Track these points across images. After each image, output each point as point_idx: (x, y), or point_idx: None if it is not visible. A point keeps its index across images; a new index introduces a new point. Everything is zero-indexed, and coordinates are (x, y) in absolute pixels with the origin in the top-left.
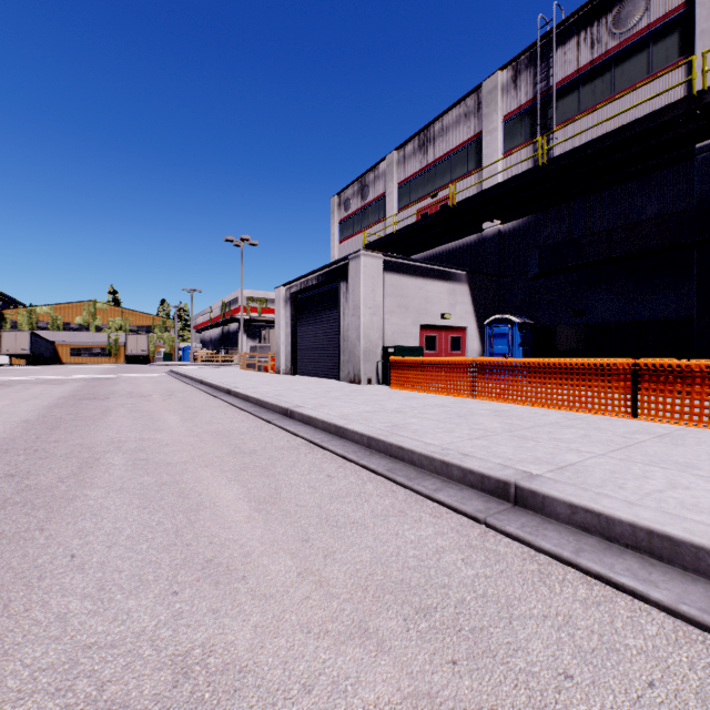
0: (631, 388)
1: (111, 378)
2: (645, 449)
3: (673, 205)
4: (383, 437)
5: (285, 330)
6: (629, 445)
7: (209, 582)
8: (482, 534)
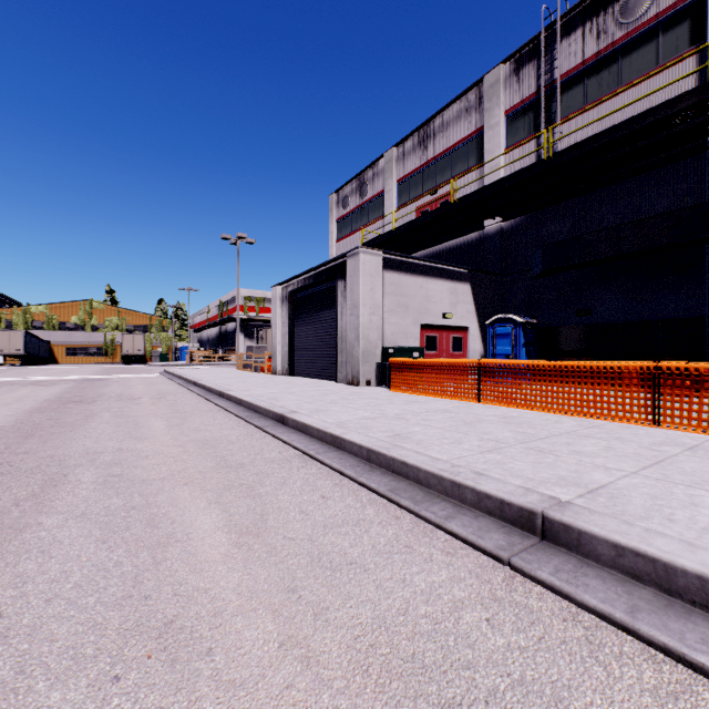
0: (652, 394)
1: (103, 379)
2: (680, 466)
3: (684, 201)
4: (384, 450)
5: (282, 329)
6: (661, 460)
7: (163, 660)
8: (507, 580)
